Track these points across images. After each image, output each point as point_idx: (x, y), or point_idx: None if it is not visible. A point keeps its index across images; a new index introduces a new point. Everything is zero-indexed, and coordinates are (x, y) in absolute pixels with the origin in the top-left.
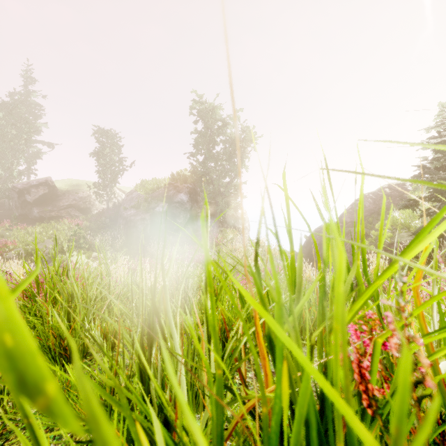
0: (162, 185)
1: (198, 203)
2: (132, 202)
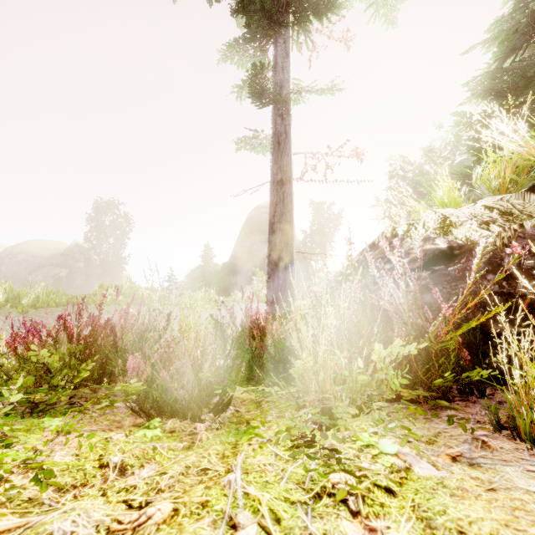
0: (54, 252)
1: (92, 268)
2: (20, 265)
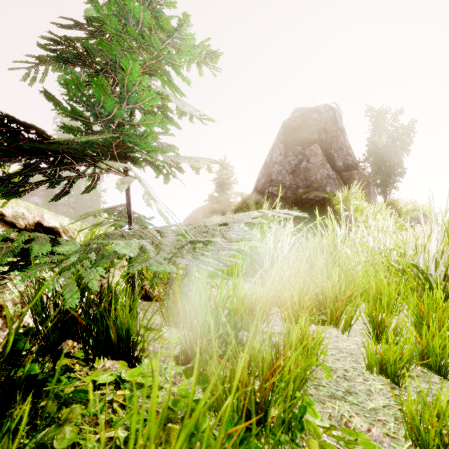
0: None
1: (56, 206)
2: None
